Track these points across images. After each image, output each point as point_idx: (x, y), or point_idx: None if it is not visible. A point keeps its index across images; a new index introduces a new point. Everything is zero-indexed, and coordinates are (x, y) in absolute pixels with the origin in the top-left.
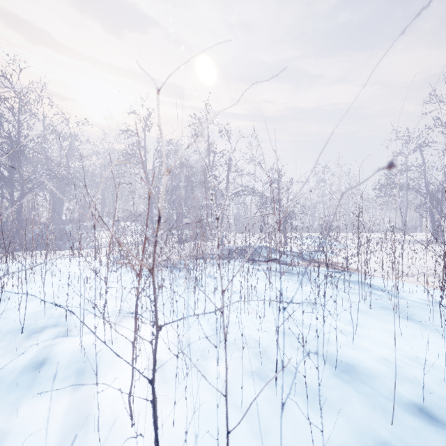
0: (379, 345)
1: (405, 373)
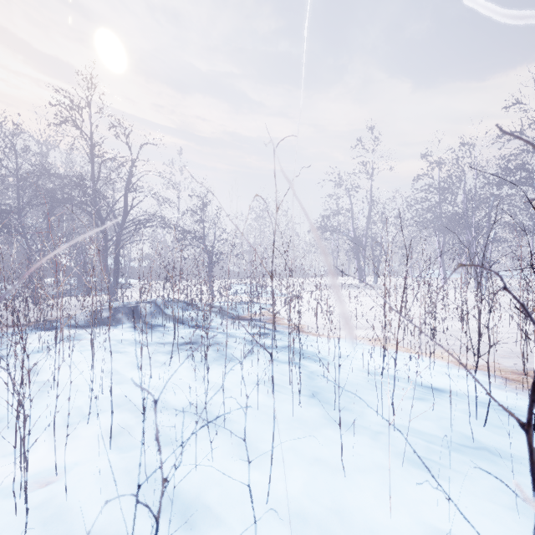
0: None
1: None
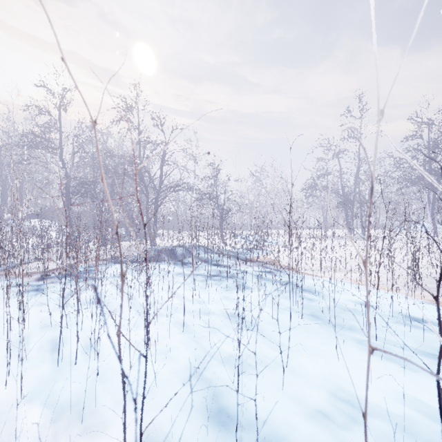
0: (315, 385)
1: None
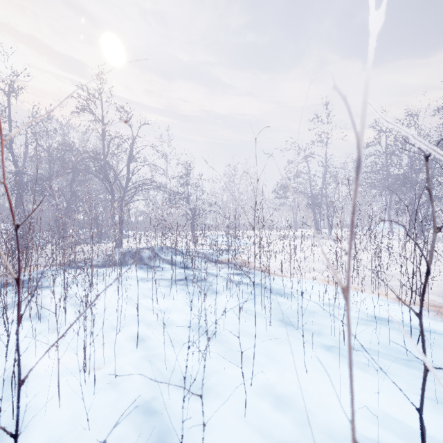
0: (281, 408)
1: None
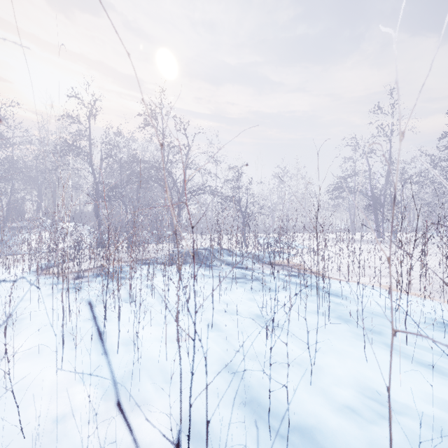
0: (343, 383)
1: (383, 441)
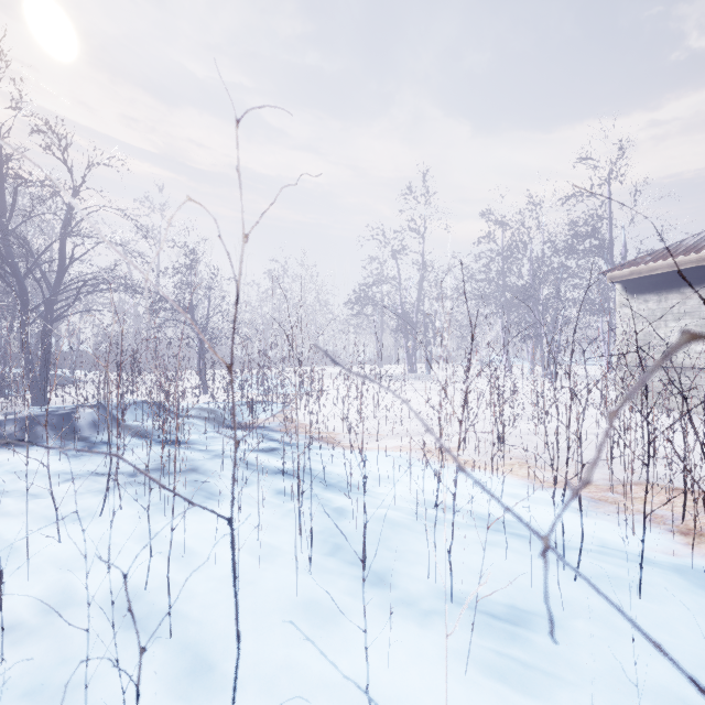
0: None
1: None
